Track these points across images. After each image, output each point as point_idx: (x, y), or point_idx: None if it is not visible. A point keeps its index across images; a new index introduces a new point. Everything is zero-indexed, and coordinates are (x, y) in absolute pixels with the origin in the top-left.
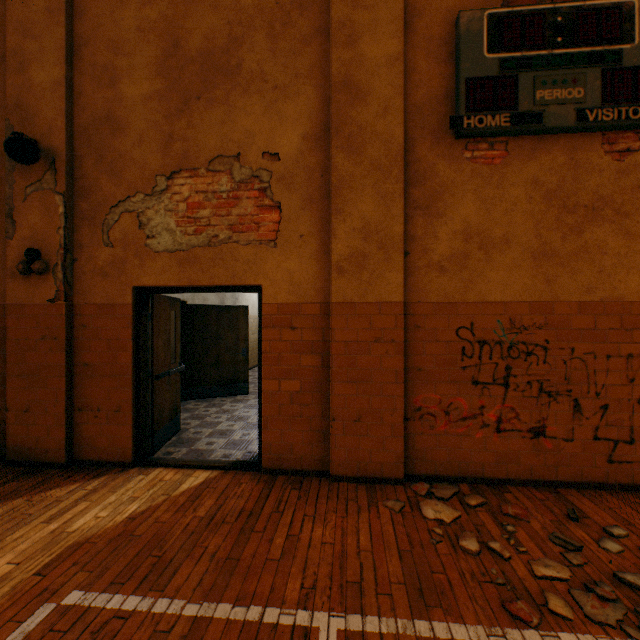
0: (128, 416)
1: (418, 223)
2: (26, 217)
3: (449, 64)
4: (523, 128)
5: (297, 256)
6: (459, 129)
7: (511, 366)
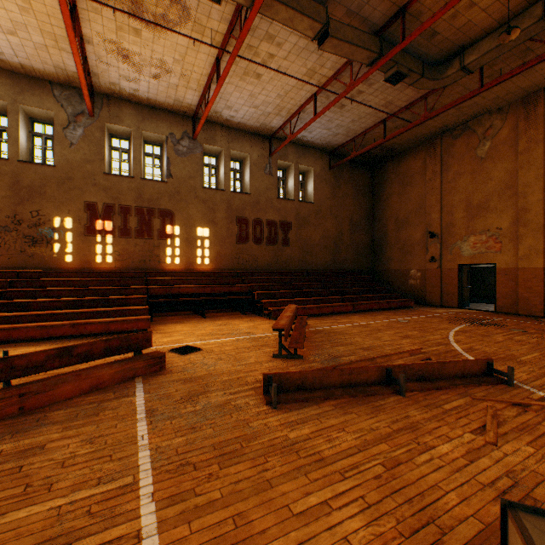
0: (455, 296)
1: None
2: (430, 249)
3: None
4: None
5: (506, 255)
6: None
7: None
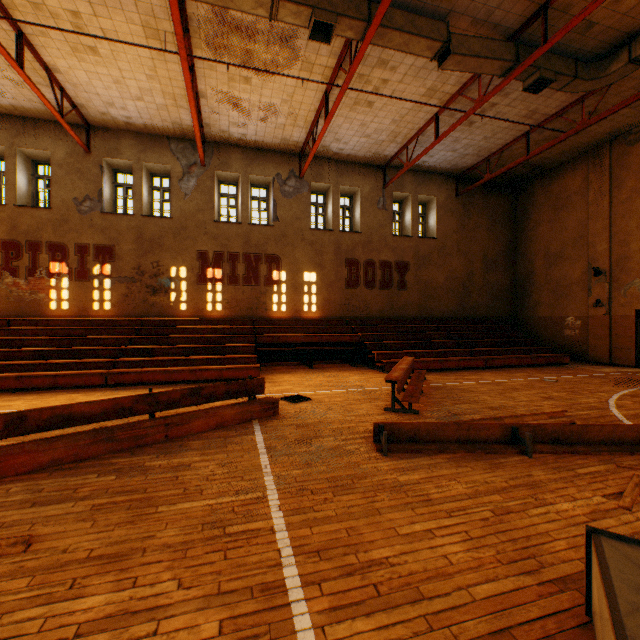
0: (631, 351)
1: None
2: (594, 290)
3: None
4: None
5: None
6: None
7: None
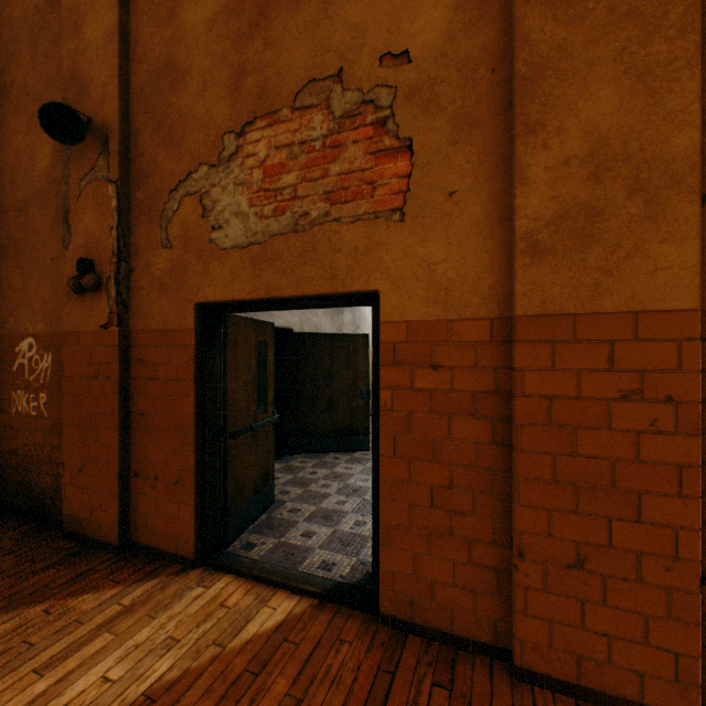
0: (189, 492)
1: None
2: (80, 219)
3: None
4: None
5: (442, 232)
6: None
7: None
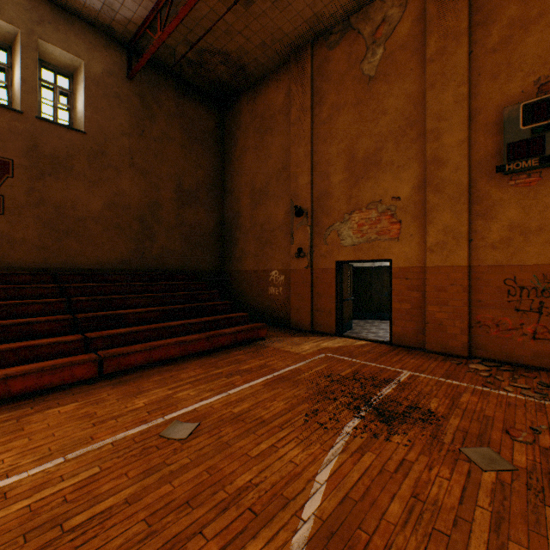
0: (333, 315)
1: (478, 223)
2: (297, 236)
3: (498, 135)
4: (548, 164)
5: (408, 245)
6: (502, 172)
7: (543, 302)
